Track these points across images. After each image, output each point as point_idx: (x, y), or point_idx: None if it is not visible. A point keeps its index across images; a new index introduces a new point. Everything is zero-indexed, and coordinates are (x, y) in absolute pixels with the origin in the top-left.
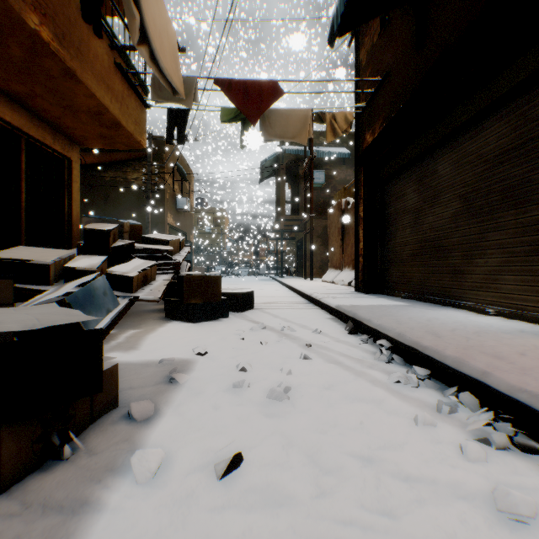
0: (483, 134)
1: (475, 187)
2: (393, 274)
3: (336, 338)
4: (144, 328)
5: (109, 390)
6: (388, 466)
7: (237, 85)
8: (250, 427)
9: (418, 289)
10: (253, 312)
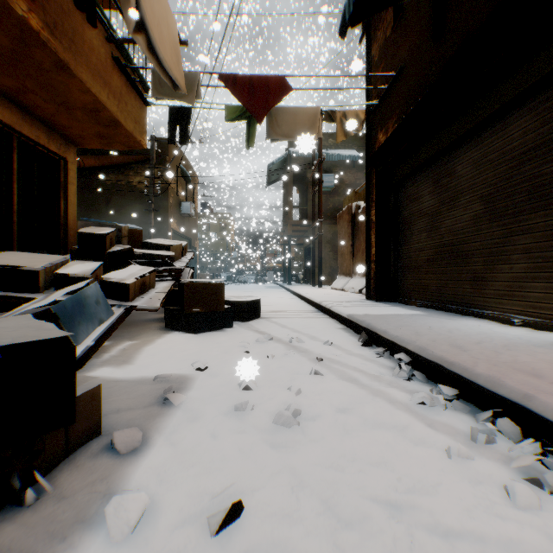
0: (508, 130)
1: (498, 187)
2: (408, 281)
3: (349, 351)
4: (141, 339)
5: (90, 416)
6: (421, 516)
7: (242, 81)
8: (253, 461)
9: (434, 297)
10: (260, 322)
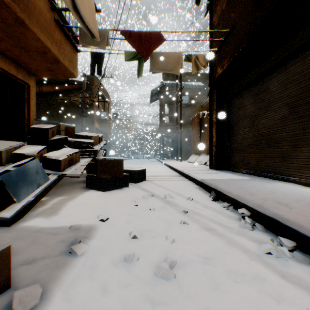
0: (307, 59)
1: (300, 97)
2: (236, 157)
3: (204, 205)
4: (69, 195)
5: None
6: None
7: (134, 35)
8: None
9: (254, 168)
10: (145, 183)
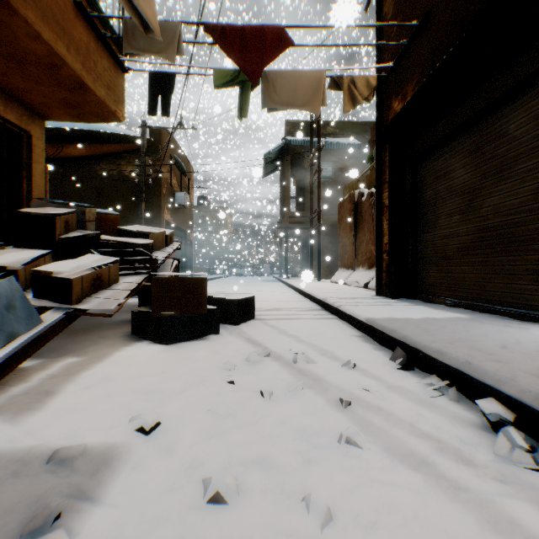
0: None
1: None
2: (431, 274)
3: (385, 381)
4: (90, 354)
5: None
6: None
7: (232, 33)
8: None
9: (471, 294)
10: (253, 325)
